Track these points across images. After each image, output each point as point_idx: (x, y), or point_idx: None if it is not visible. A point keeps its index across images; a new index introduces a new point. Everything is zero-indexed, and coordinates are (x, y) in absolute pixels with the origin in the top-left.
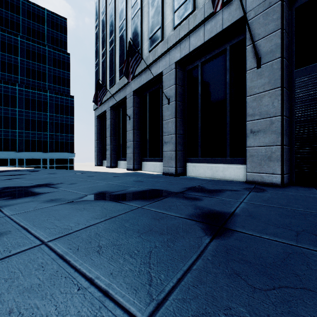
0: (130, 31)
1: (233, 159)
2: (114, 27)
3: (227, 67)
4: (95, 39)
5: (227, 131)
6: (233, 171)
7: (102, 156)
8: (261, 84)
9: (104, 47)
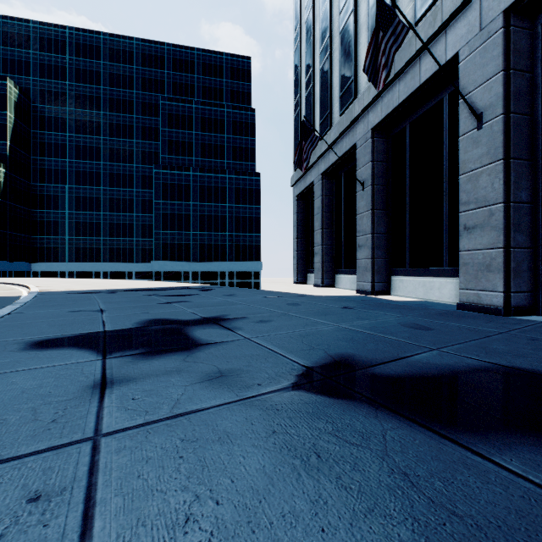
0: (363, 8)
1: None
2: (329, 20)
3: None
4: (294, 62)
5: None
6: None
7: (305, 266)
8: None
9: (310, 68)
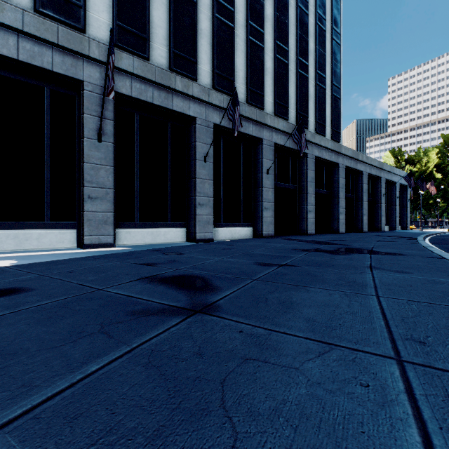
0: None
1: (245, 224)
2: None
3: (242, 157)
4: None
5: (242, 204)
6: (244, 232)
7: None
8: (268, 184)
9: None
